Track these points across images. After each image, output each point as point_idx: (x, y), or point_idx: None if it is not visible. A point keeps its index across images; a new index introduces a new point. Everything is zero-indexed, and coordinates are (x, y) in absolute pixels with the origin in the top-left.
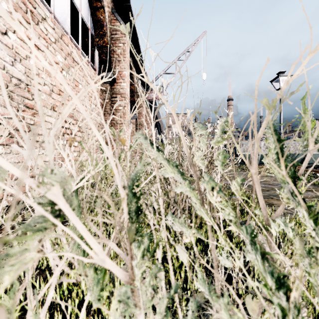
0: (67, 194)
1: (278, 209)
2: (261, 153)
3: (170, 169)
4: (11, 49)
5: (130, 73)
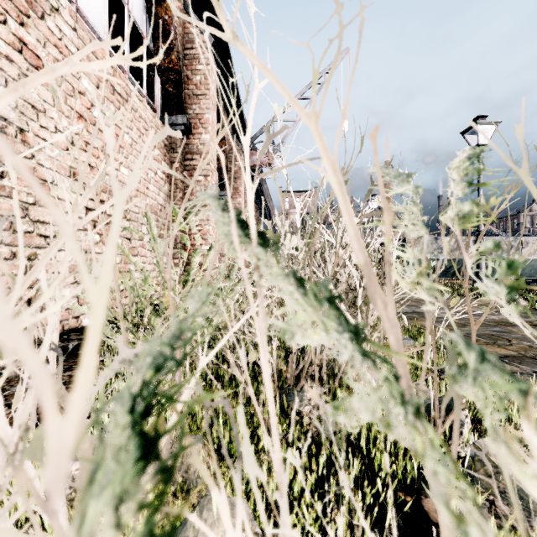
0: None
1: None
2: None
3: (310, 313)
4: None
5: (218, 120)
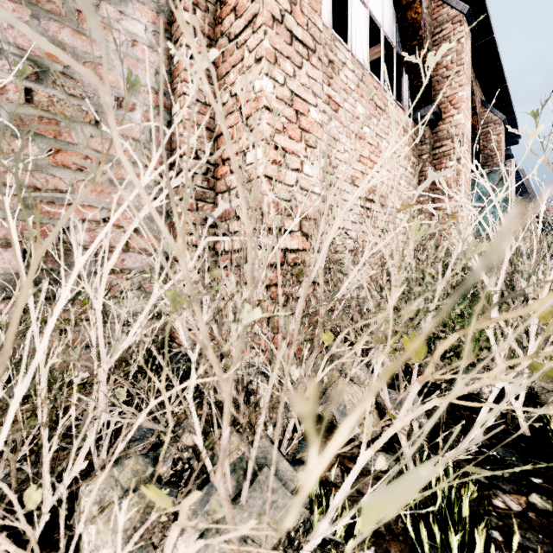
0: None
1: None
2: None
3: None
4: None
5: None
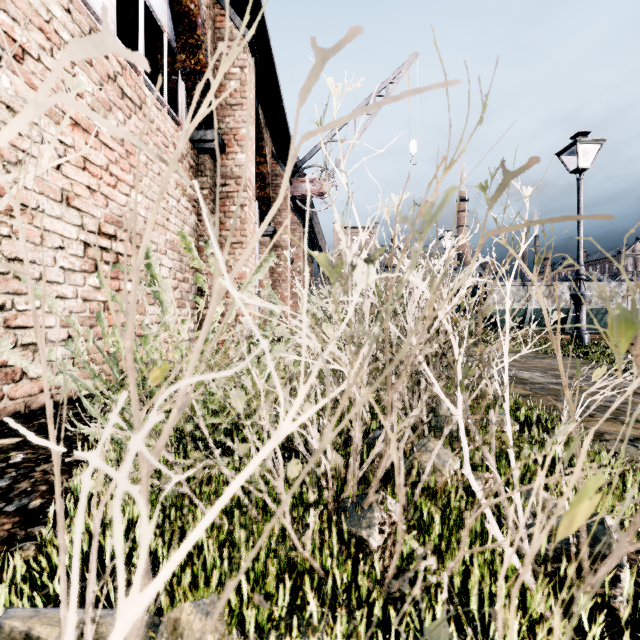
0: None
1: None
2: None
3: None
4: None
5: (258, 138)
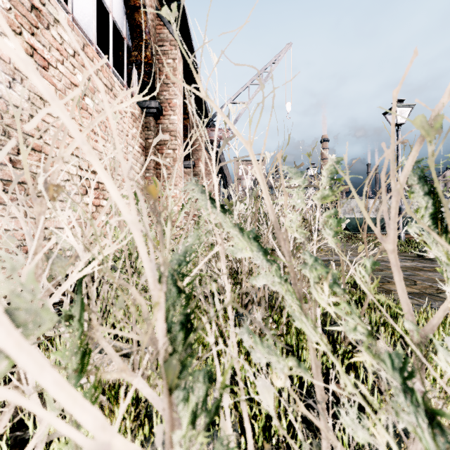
0: (24, 304)
1: (436, 315)
2: (412, 216)
3: (245, 244)
4: (7, 64)
5: (183, 102)
